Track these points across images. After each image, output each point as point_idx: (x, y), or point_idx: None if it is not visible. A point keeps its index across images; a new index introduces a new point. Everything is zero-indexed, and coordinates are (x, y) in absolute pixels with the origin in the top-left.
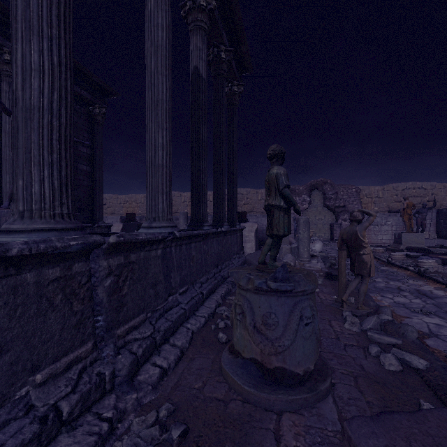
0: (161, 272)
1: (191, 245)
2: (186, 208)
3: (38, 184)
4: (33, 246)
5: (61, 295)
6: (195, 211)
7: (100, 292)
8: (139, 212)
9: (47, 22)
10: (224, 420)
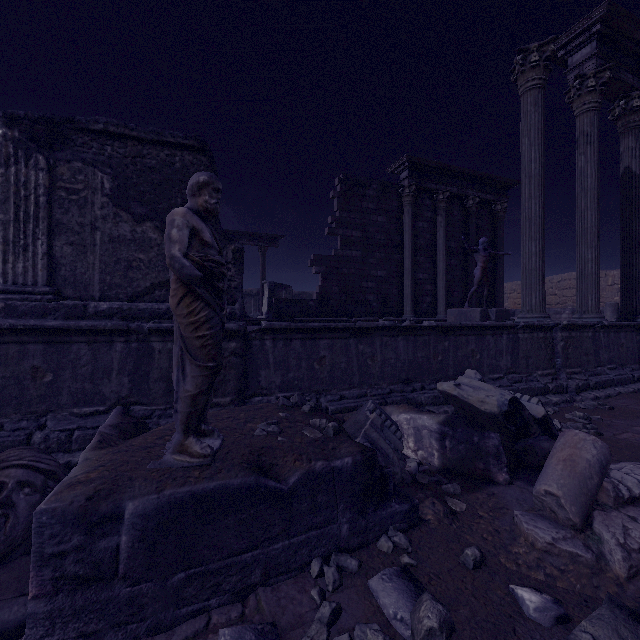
0: (591, 347)
1: (619, 334)
2: (615, 294)
3: (534, 299)
4: (539, 323)
5: (543, 344)
6: (625, 304)
7: (558, 348)
8: None
9: (537, 233)
10: (638, 411)
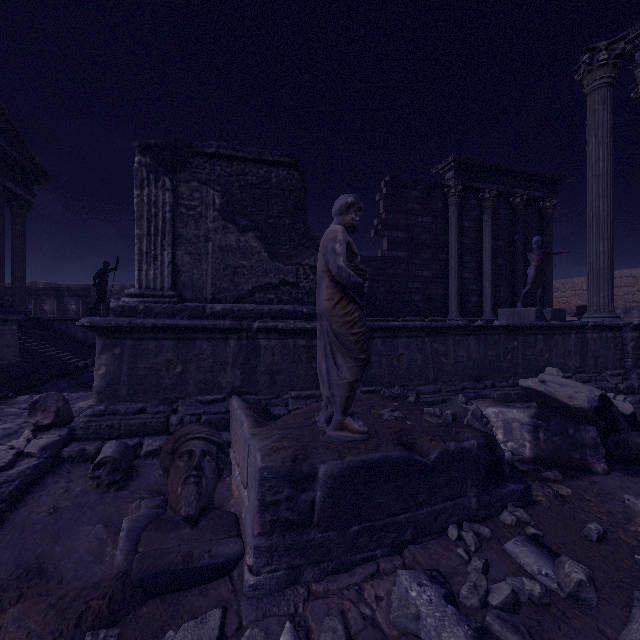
0: None
1: None
2: None
3: (602, 299)
4: (609, 322)
5: (612, 344)
6: None
7: (628, 348)
8: (577, 303)
9: (605, 232)
10: None
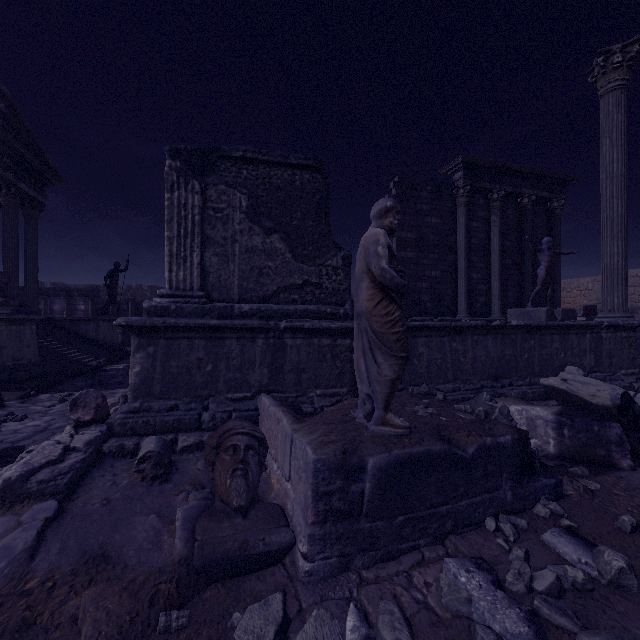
0: None
1: None
2: None
3: (616, 299)
4: (624, 322)
5: (626, 344)
6: None
7: None
8: (583, 303)
9: (620, 233)
10: None
